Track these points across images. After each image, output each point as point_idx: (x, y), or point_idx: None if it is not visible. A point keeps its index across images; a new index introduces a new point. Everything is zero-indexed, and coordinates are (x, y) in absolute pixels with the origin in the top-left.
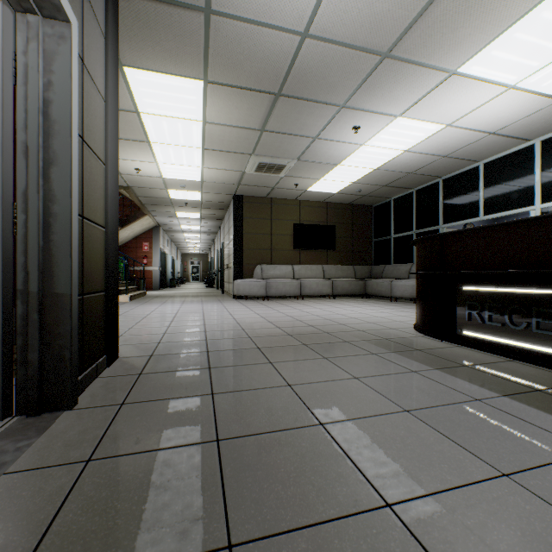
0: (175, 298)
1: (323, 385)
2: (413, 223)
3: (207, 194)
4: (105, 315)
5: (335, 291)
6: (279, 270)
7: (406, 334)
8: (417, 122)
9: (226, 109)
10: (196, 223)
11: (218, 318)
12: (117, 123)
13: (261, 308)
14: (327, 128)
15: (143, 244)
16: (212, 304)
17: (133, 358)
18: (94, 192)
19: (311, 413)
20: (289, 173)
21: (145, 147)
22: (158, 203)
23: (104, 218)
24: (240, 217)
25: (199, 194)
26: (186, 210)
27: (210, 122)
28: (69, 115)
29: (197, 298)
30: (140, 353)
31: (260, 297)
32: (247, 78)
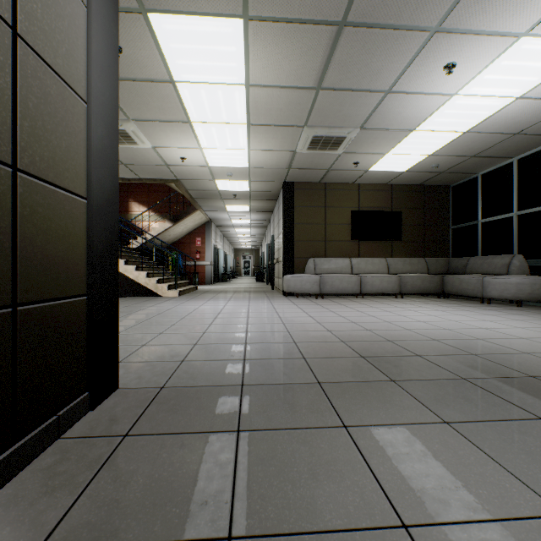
0: (223, 294)
1: None
2: (513, 203)
3: (255, 183)
4: (87, 331)
5: (404, 288)
6: (334, 264)
7: None
8: None
9: (273, 60)
10: (245, 217)
11: (264, 322)
12: (115, 52)
13: (315, 309)
14: (406, 72)
15: (196, 239)
16: (259, 302)
17: (135, 391)
18: (54, 136)
19: None
20: (348, 149)
21: (186, 129)
22: (207, 197)
23: (85, 184)
24: (290, 206)
25: (247, 183)
26: (235, 202)
27: (255, 85)
28: None
29: (244, 294)
30: (149, 380)
31: (313, 295)
32: (301, 0)
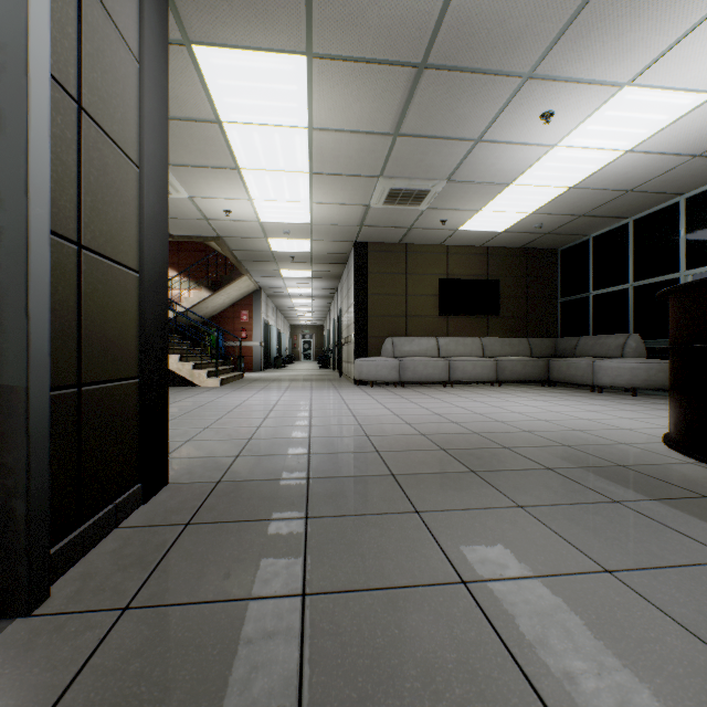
0: (277, 383)
1: (541, 591)
2: (629, 272)
3: (319, 243)
4: (139, 417)
5: (501, 375)
6: (417, 345)
7: (657, 456)
8: (659, 94)
9: (341, 102)
10: (306, 285)
11: (331, 415)
12: (165, 106)
13: (393, 399)
14: (498, 120)
15: (241, 313)
16: (324, 393)
17: (189, 486)
18: (111, 208)
19: (540, 703)
20: (433, 204)
21: (234, 176)
22: (257, 259)
23: (138, 256)
24: (362, 272)
25: (308, 243)
26: (293, 266)
27: (320, 129)
28: (23, 31)
29: (305, 383)
30: (203, 475)
31: (391, 383)
32: (374, 40)
